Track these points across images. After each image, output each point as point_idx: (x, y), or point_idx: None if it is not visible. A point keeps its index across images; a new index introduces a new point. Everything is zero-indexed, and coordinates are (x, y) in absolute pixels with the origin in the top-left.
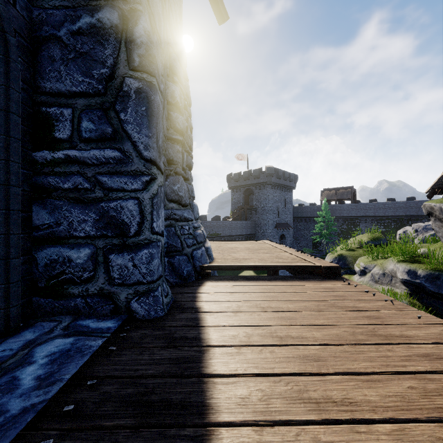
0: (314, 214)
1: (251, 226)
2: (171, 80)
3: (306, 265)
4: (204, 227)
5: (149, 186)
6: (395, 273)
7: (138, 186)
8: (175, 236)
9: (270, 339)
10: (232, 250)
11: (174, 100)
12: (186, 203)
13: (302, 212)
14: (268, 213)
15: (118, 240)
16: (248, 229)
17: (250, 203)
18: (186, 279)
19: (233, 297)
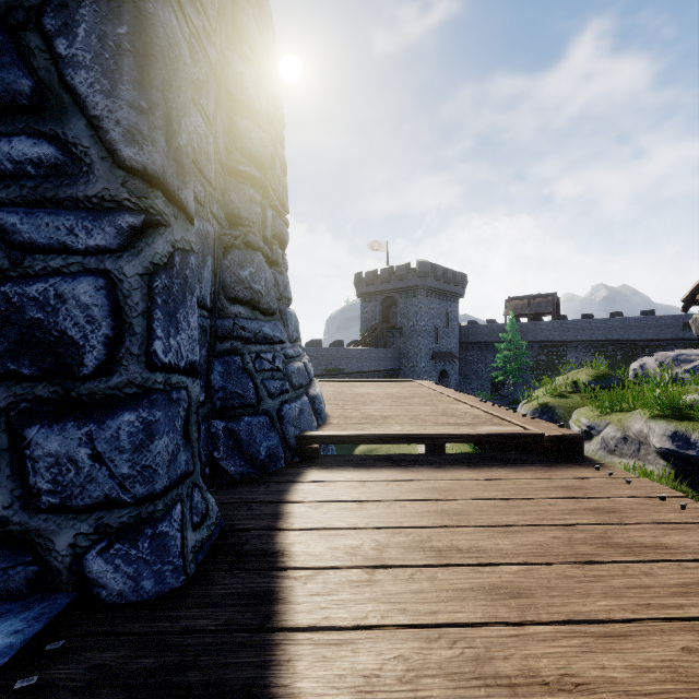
0: (494, 338)
1: (393, 357)
2: (236, 52)
3: (515, 433)
4: (317, 358)
5: (139, 242)
6: (646, 437)
7: (107, 240)
8: (242, 374)
9: (480, 695)
10: (362, 399)
11: (242, 92)
12: (271, 309)
13: (474, 334)
14: (420, 336)
15: (50, 387)
16: (388, 361)
17: (392, 319)
18: (265, 465)
19: (365, 515)
